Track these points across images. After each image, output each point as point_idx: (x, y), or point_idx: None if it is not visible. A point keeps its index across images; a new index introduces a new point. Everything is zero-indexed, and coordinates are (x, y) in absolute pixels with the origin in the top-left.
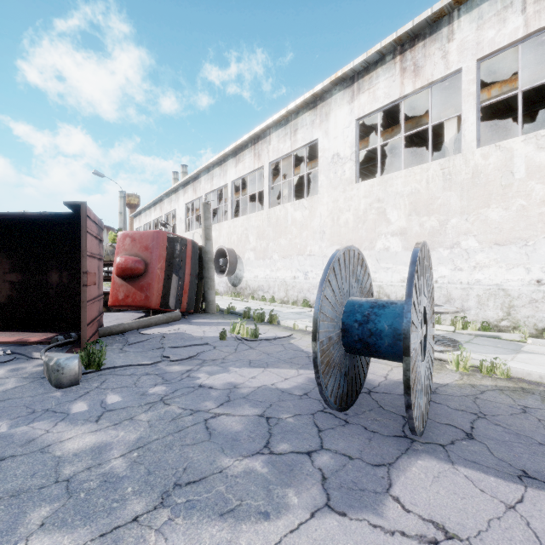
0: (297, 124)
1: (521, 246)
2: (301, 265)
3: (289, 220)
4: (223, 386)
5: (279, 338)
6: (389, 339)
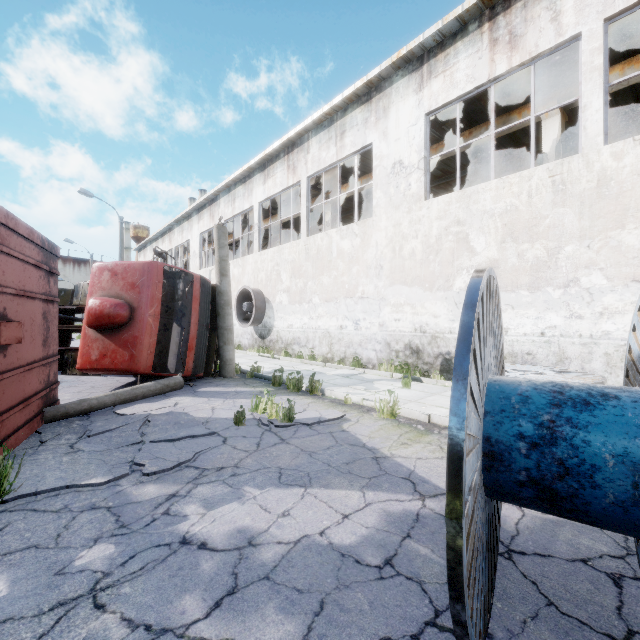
0: (345, 125)
1: None
2: (351, 311)
3: (335, 251)
4: (227, 540)
5: (326, 421)
6: (620, 489)
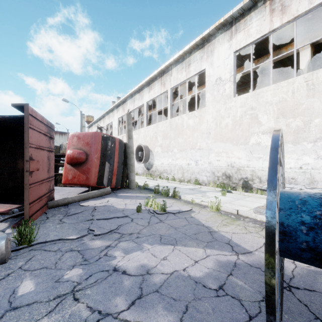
0: (190, 60)
1: None
2: (193, 155)
3: (185, 125)
4: (136, 270)
5: (182, 212)
6: None
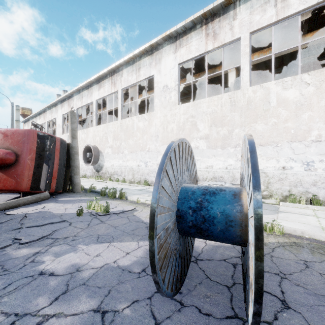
0: (140, 64)
1: (274, 146)
2: (143, 157)
3: (135, 127)
4: (65, 270)
5: (125, 211)
6: (221, 225)
